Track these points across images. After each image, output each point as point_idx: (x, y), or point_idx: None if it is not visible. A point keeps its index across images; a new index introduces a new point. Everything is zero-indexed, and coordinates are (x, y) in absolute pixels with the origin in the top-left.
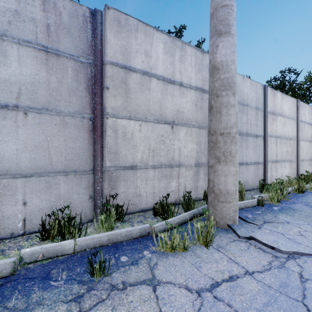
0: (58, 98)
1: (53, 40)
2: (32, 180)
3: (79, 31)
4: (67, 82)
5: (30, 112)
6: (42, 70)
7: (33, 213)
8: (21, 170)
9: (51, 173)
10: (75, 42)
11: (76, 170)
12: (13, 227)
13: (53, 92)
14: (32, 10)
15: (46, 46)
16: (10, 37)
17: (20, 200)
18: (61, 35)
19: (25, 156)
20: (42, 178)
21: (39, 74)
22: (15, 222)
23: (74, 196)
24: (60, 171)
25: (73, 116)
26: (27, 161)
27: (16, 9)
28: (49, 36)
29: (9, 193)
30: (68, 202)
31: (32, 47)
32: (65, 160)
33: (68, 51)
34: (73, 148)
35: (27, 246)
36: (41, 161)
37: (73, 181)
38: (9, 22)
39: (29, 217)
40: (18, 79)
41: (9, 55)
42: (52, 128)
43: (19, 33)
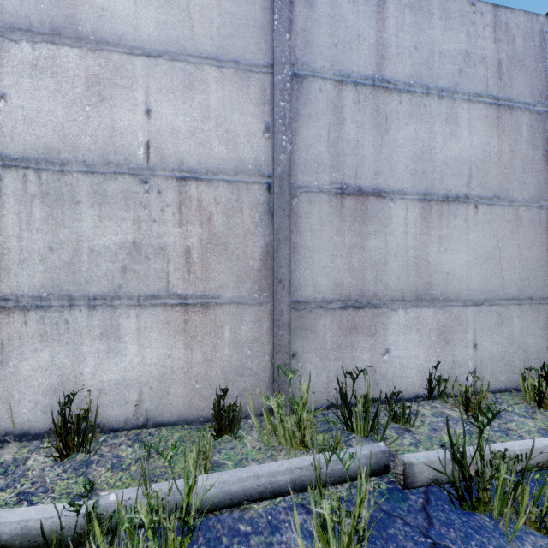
0: (510, 178)
1: (505, 85)
2: (483, 311)
3: (535, 61)
4: (520, 149)
5: (480, 205)
6: (493, 136)
7: (483, 362)
8: (471, 295)
9: (503, 301)
10: (530, 81)
11: (531, 296)
12: (463, 381)
13: (505, 169)
14: (483, 44)
15: (496, 97)
16: (461, 94)
17: (470, 340)
18: (513, 74)
19: (475, 272)
20: (493, 307)
21: (489, 143)
22: (465, 373)
23: (529, 340)
24: (513, 297)
25: (528, 205)
26: (477, 280)
27: (466, 50)
28: (501, 79)
29: (460, 328)
30: (521, 349)
31: (483, 101)
32: (518, 280)
33: (521, 98)
34: (528, 260)
35: (523, 413)
36: (492, 280)
37: (528, 315)
38: (459, 71)
39: (479, 368)
40: (468, 155)
41: (459, 121)
42: (504, 227)
43: (469, 85)
